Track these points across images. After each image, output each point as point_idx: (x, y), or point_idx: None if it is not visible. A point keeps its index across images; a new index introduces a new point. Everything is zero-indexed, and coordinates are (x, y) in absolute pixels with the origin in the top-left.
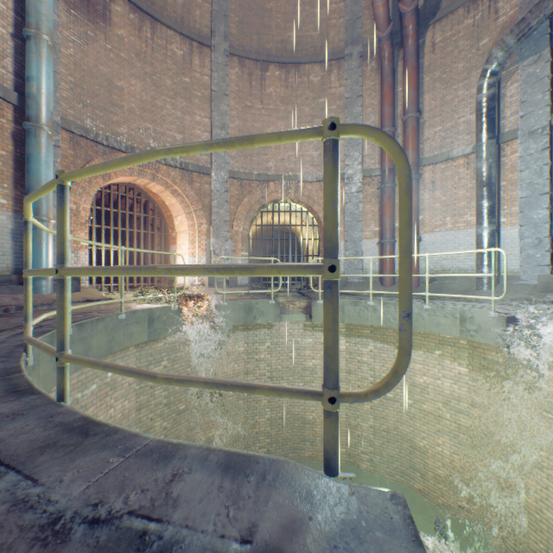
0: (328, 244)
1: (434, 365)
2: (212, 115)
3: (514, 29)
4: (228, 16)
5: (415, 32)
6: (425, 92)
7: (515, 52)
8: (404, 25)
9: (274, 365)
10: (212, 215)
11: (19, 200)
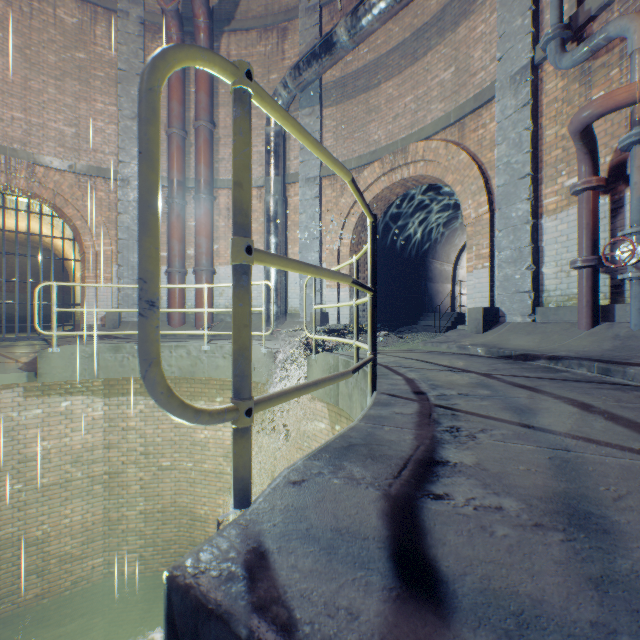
0: None
1: None
2: None
3: (293, 73)
4: None
5: (208, 28)
6: (221, 104)
7: (297, 99)
8: (195, 12)
9: None
10: None
11: None
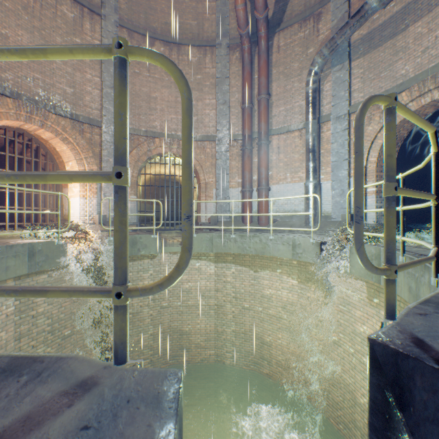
0: (116, 152)
1: (276, 280)
2: (102, 75)
3: (328, 44)
4: None
5: (266, 35)
6: (273, 80)
7: (329, 61)
8: (259, 28)
9: None
10: (102, 163)
11: None
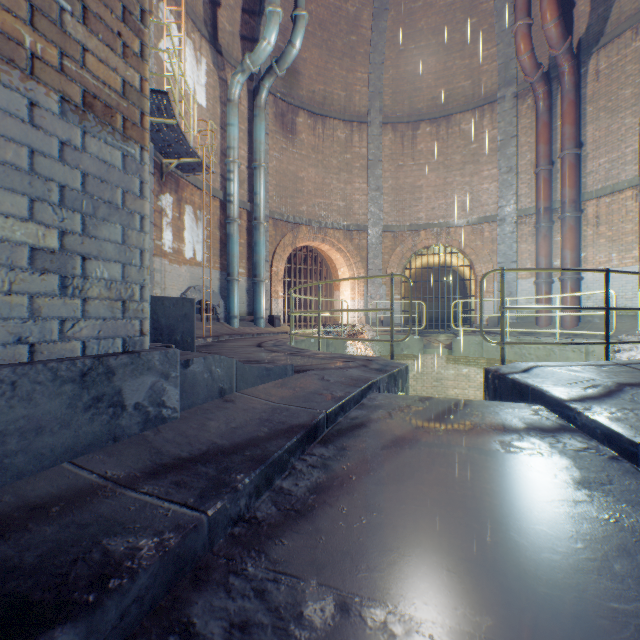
0: (391, 303)
1: None
2: (368, 181)
3: None
4: (382, 93)
5: (571, 67)
6: (587, 123)
7: None
8: (558, 64)
9: (419, 391)
10: (368, 265)
11: (249, 269)
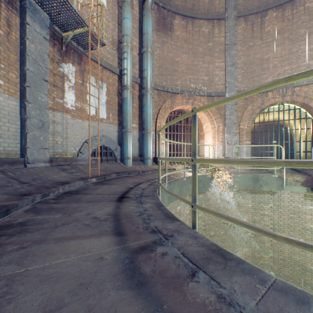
0: None
1: None
2: (225, 59)
3: None
4: None
5: None
6: None
7: None
8: None
9: (275, 221)
10: (225, 120)
11: (140, 125)
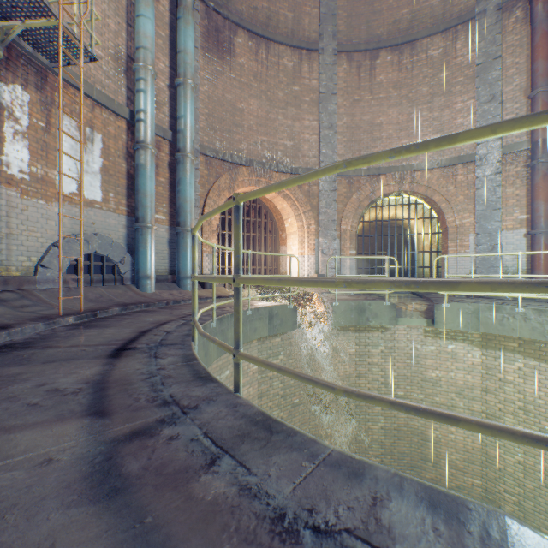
0: None
1: None
2: (319, 117)
3: None
4: (336, 15)
5: None
6: None
7: None
8: None
9: (388, 371)
10: (319, 215)
11: (172, 216)
